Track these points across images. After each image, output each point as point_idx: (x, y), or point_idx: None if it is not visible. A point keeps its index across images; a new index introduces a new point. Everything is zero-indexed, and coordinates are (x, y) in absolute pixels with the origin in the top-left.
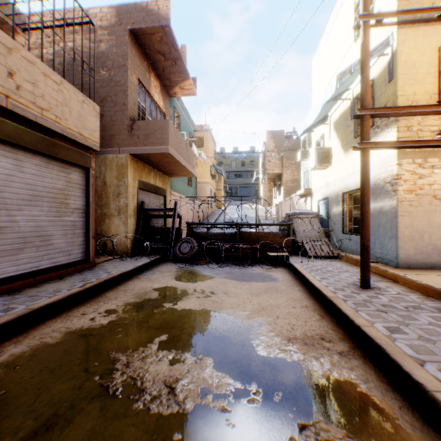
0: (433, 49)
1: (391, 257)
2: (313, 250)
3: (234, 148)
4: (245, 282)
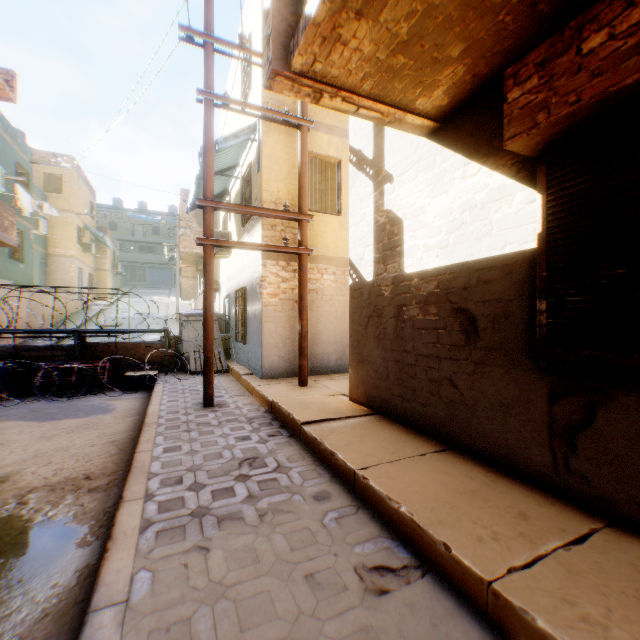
0: (296, 150)
1: (260, 367)
2: (199, 364)
3: (141, 203)
4: (51, 422)
